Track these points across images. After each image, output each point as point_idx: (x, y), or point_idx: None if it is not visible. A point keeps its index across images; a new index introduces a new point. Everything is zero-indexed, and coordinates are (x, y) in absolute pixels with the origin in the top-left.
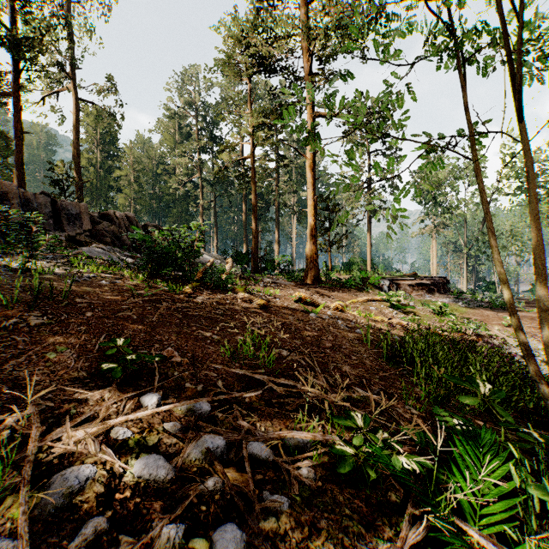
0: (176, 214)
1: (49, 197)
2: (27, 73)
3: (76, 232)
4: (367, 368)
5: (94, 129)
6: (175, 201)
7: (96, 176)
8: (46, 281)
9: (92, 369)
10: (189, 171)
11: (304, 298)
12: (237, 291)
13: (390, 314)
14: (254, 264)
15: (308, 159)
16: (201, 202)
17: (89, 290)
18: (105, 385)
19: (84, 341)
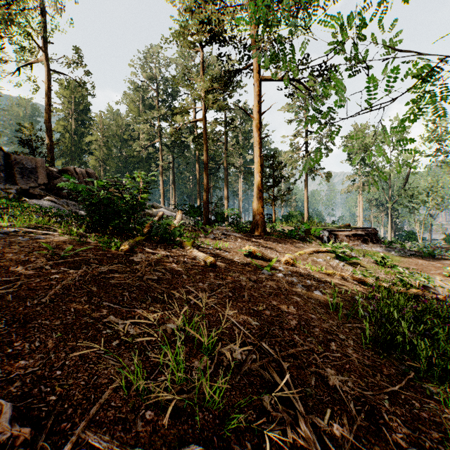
0: None
1: (2, 151)
2: None
3: (30, 185)
4: (358, 369)
5: (69, 100)
6: (139, 162)
7: (71, 141)
8: None
9: None
10: (150, 137)
11: (254, 251)
12: (184, 245)
13: (338, 266)
14: (205, 217)
15: (255, 119)
16: (160, 163)
17: None
18: None
19: None
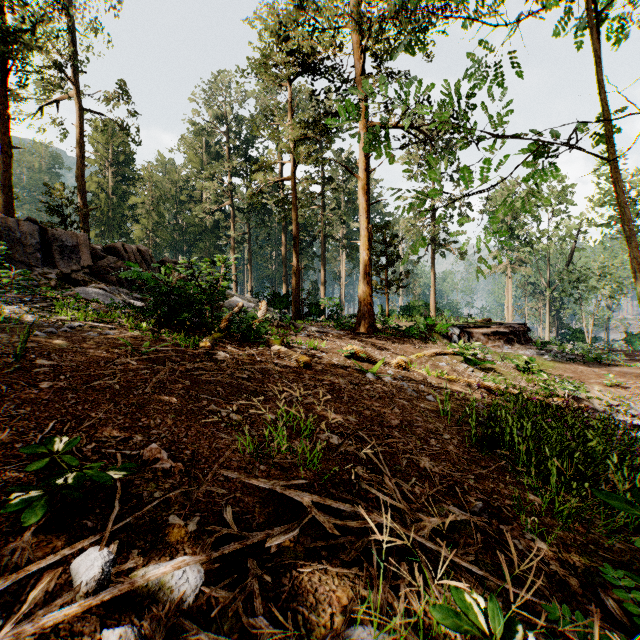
0: (203, 248)
1: (37, 225)
2: (15, 74)
3: (72, 268)
4: (453, 460)
5: (106, 147)
6: (202, 233)
7: (108, 203)
8: (4, 334)
9: (3, 496)
10: (218, 198)
11: (358, 352)
12: (271, 343)
13: (466, 372)
14: (295, 308)
15: (361, 179)
16: (232, 234)
17: (65, 346)
18: (16, 532)
19: (14, 436)
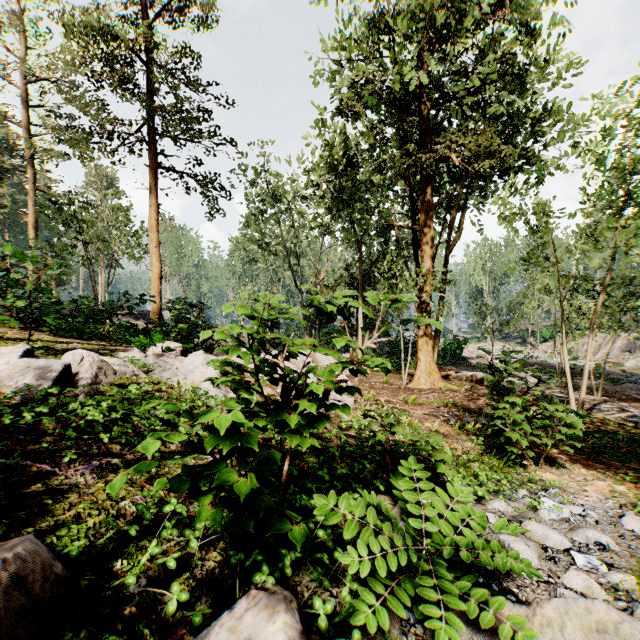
0: None
1: None
2: None
3: None
4: None
5: None
6: None
7: None
8: None
9: None
10: None
11: None
12: None
13: None
14: None
15: (32, 220)
16: None
17: None
18: None
19: None
